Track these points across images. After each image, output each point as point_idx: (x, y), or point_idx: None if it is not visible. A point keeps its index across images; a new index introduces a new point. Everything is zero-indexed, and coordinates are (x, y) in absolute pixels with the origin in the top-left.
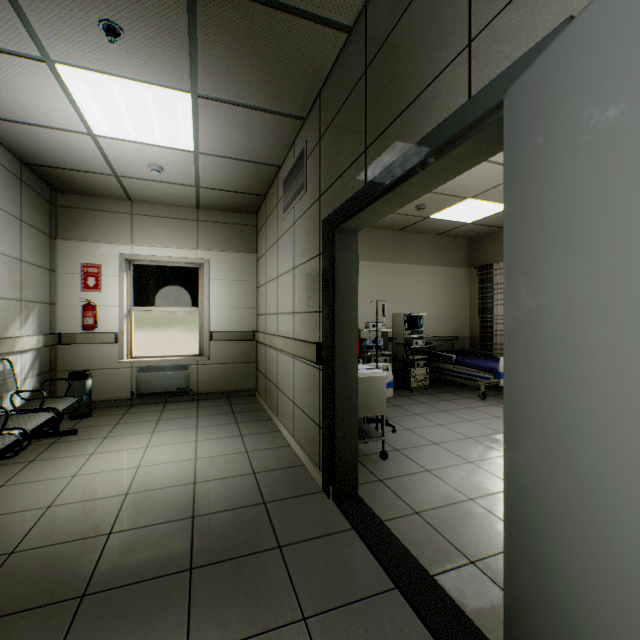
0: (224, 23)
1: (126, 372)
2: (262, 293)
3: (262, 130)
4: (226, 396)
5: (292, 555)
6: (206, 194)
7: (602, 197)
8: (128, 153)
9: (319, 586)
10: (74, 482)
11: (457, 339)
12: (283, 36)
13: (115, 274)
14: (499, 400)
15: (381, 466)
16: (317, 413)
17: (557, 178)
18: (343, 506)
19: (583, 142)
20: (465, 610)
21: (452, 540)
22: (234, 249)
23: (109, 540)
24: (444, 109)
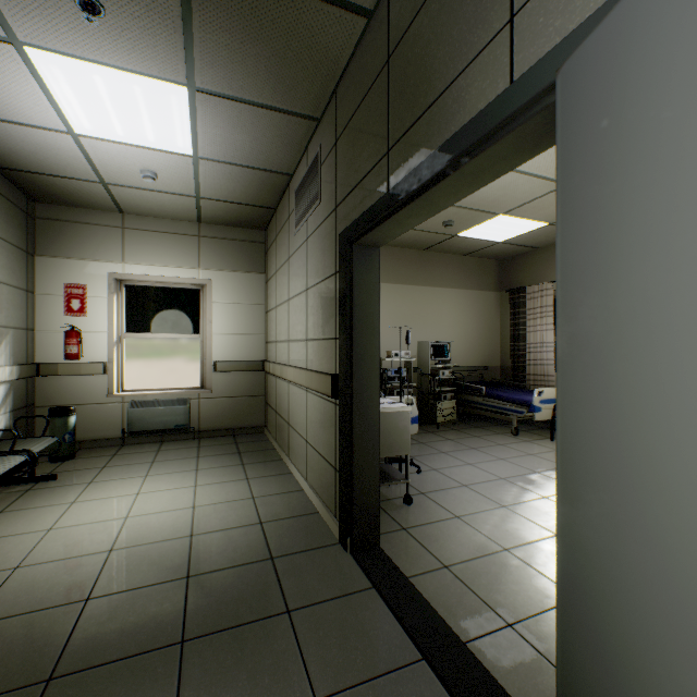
0: (224, 1)
1: (116, 407)
2: (272, 318)
3: (270, 132)
4: (231, 434)
5: (303, 621)
6: (208, 206)
7: (693, 187)
8: (116, 156)
9: (334, 659)
10: (49, 537)
11: (487, 369)
12: (293, 19)
13: (103, 296)
14: (533, 436)
15: (405, 512)
16: (333, 454)
17: (629, 168)
18: (362, 561)
19: (665, 119)
20: (503, 684)
21: (486, 599)
22: (240, 269)
23: (86, 608)
24: (481, 98)
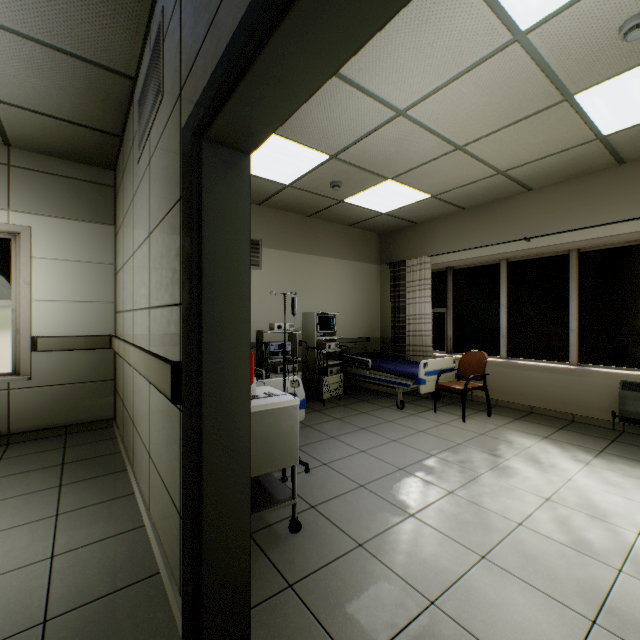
0: None
1: None
2: (120, 281)
3: None
4: (62, 432)
5: None
6: (13, 118)
7: None
8: None
9: None
10: None
11: (370, 340)
12: None
13: None
14: (417, 408)
15: (291, 549)
16: (177, 489)
17: None
18: None
19: None
20: None
21: None
22: (77, 216)
23: None
24: None
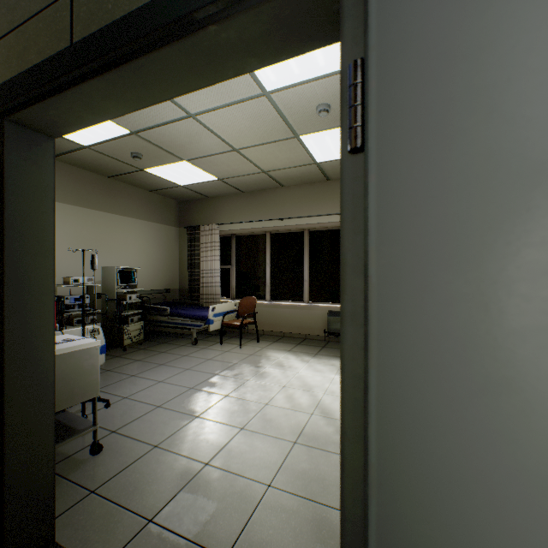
0: None
1: None
2: None
3: None
4: None
5: None
6: None
7: None
8: None
9: None
10: None
11: (170, 291)
12: None
13: None
14: (208, 343)
15: (93, 467)
16: None
17: (512, 22)
18: None
19: None
20: None
21: (199, 538)
22: None
23: None
24: None
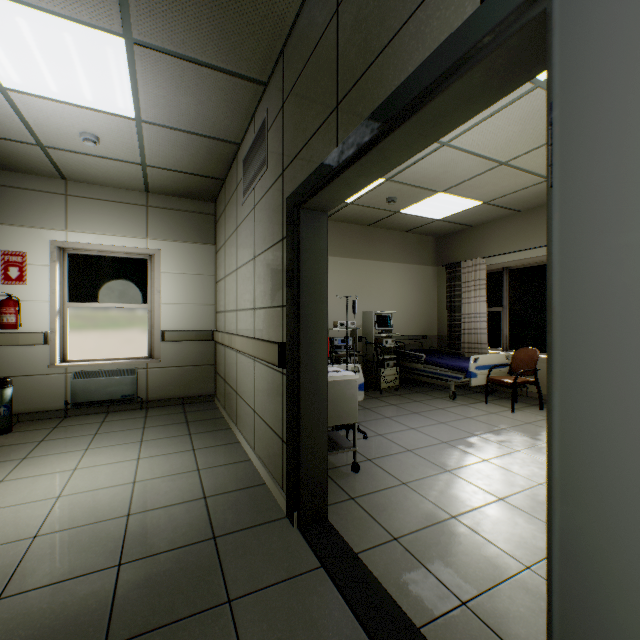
0: None
1: (59, 378)
2: (221, 288)
3: (216, 95)
4: (180, 403)
5: (245, 613)
6: (155, 175)
7: None
8: (52, 116)
9: None
10: None
11: (426, 338)
12: None
13: (45, 264)
14: (469, 400)
15: (353, 481)
16: (280, 424)
17: None
18: (310, 536)
19: None
20: None
21: (438, 574)
22: (190, 239)
23: None
24: (444, 29)
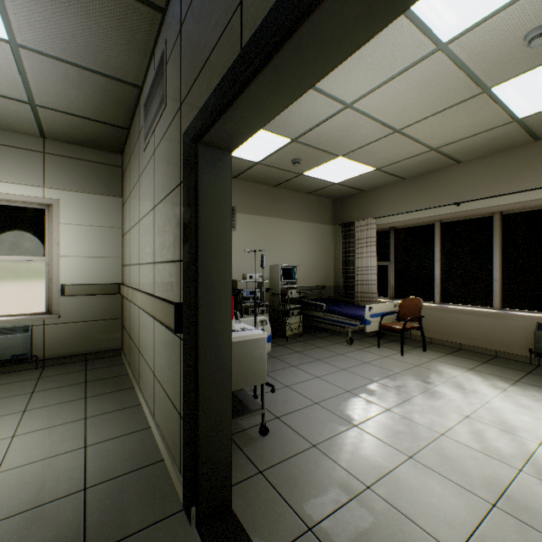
0: None
1: None
2: (127, 241)
3: (106, 19)
4: (83, 359)
5: None
6: (49, 117)
7: None
8: None
9: None
10: None
11: (325, 288)
12: None
13: None
14: (363, 344)
15: (261, 447)
16: (178, 396)
17: None
18: (209, 541)
19: None
20: None
21: None
22: (94, 190)
23: None
24: None
